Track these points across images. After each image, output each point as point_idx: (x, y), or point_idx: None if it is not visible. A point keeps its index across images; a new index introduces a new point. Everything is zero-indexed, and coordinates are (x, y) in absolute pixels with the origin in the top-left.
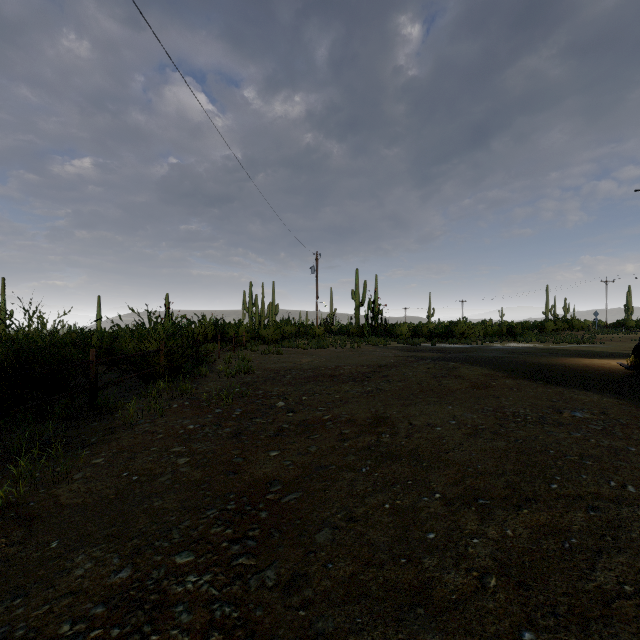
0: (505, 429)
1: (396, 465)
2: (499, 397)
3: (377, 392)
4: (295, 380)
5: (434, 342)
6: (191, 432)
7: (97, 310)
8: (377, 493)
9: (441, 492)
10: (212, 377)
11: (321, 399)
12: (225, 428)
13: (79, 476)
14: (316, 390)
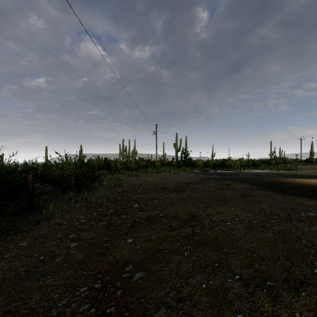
0: (269, 224)
1: (206, 250)
2: (259, 202)
3: (189, 198)
4: (144, 191)
5: (216, 169)
6: (82, 224)
7: (45, 153)
8: (196, 274)
9: (239, 274)
10: (100, 189)
11: (158, 202)
12: (102, 221)
13: (7, 256)
14: (156, 197)
